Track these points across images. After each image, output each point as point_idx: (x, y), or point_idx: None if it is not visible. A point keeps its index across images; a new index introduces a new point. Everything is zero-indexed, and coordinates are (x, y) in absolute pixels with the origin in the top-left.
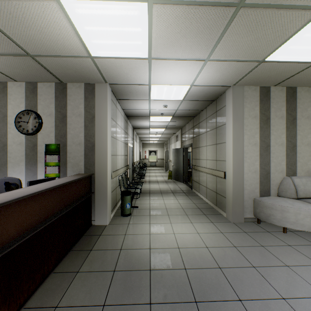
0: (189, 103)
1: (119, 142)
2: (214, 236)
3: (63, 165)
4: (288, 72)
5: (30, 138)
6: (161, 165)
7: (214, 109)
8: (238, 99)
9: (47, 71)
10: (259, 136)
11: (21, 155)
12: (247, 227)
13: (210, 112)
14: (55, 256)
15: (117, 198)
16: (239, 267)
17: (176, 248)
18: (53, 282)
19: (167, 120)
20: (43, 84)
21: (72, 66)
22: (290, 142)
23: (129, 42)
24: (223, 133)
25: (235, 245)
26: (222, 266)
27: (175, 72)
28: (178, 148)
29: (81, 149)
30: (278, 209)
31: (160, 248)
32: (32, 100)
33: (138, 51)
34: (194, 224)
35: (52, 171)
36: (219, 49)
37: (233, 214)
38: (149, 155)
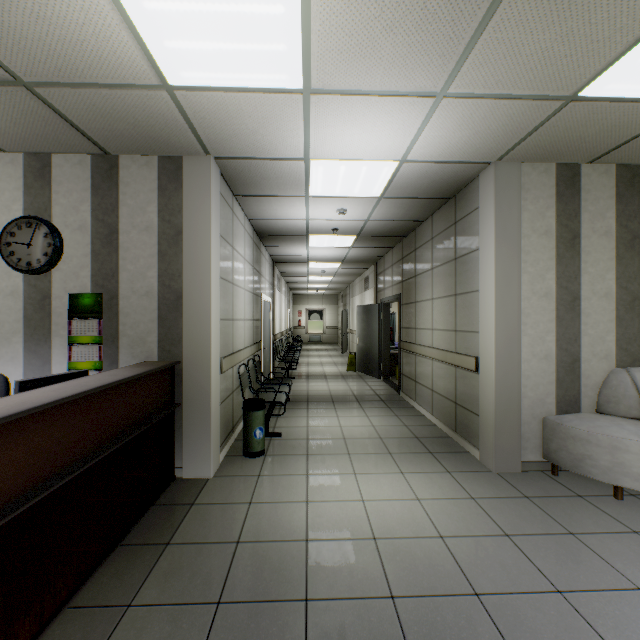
0: (395, 205)
1: (241, 290)
2: (455, 508)
3: (111, 342)
4: (628, 127)
5: (35, 280)
6: (332, 340)
7: (451, 217)
8: (507, 193)
9: (69, 126)
10: (556, 276)
11: (15, 320)
12: (529, 483)
13: (440, 223)
14: (74, 566)
15: (235, 415)
16: (523, 594)
17: (368, 539)
18: (65, 635)
19: (347, 243)
20: (65, 158)
21: (126, 112)
22: (625, 289)
23: (256, 45)
24: (472, 270)
25: (507, 532)
26: (481, 590)
27: (366, 128)
28: (368, 305)
29: (151, 307)
30: (604, 445)
31: (330, 538)
32: (39, 195)
33: (278, 71)
34: (407, 477)
35: (84, 355)
36: (473, 66)
37: (498, 454)
38: (307, 320)
